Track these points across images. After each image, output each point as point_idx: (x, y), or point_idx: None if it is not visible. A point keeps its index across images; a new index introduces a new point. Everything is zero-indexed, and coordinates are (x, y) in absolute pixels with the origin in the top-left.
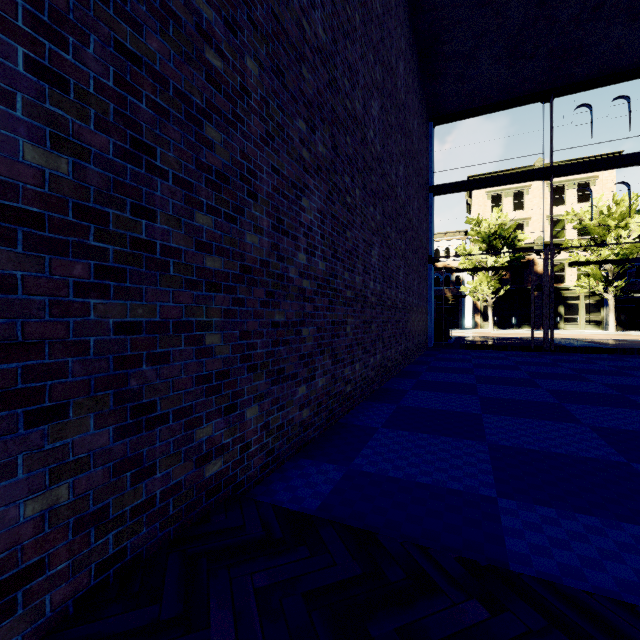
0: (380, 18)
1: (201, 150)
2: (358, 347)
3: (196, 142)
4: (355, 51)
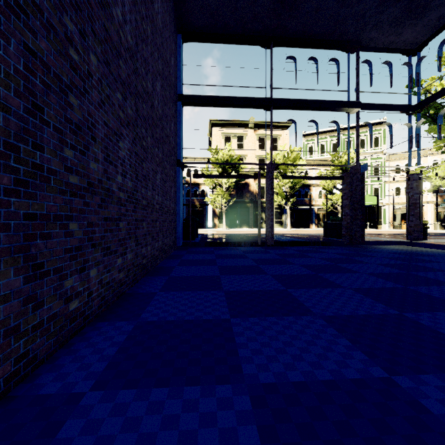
0: None
1: None
2: None
3: None
4: None
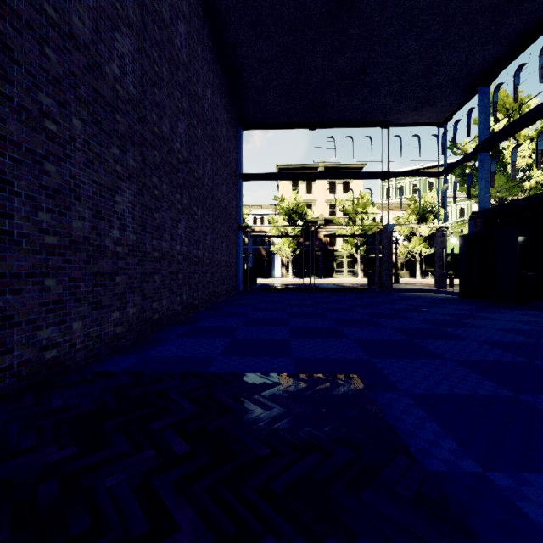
0: (187, 64)
1: (42, 178)
2: (165, 289)
3: (39, 174)
4: (163, 93)
